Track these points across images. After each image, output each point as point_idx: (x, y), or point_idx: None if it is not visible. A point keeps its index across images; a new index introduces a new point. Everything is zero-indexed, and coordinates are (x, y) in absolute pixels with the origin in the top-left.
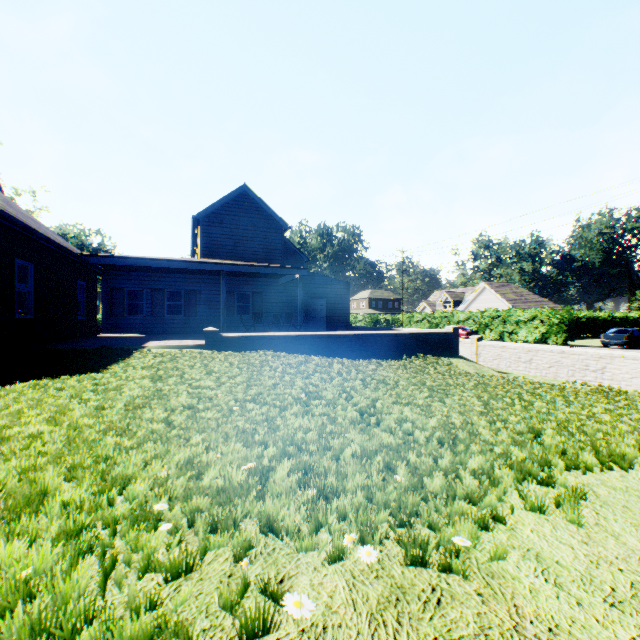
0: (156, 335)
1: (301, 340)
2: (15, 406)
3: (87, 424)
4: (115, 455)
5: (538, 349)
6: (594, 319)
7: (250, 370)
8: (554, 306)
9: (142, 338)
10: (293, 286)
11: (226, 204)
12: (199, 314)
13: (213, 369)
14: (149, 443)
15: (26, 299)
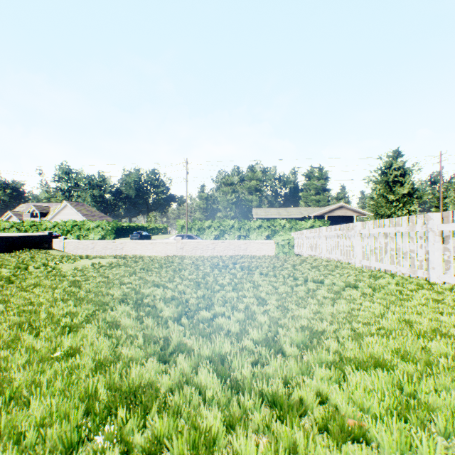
0: None
1: None
2: None
3: None
4: None
5: (98, 242)
6: (130, 227)
7: None
8: (111, 219)
9: None
10: None
11: None
12: None
13: None
14: None
15: None
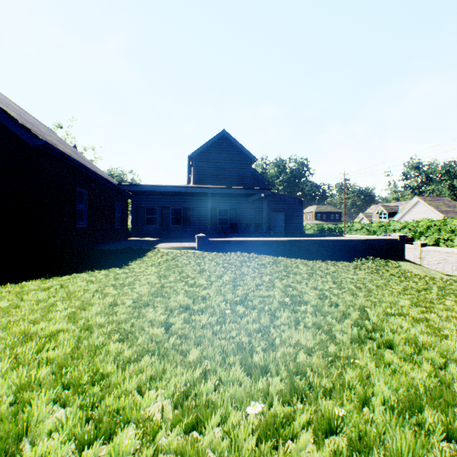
0: (164, 239)
1: (268, 244)
2: (52, 298)
3: (98, 323)
4: (111, 372)
5: None
6: None
7: (233, 269)
8: None
9: (155, 241)
10: (259, 203)
11: (211, 145)
12: (192, 224)
13: (204, 268)
14: (146, 355)
15: (83, 214)
